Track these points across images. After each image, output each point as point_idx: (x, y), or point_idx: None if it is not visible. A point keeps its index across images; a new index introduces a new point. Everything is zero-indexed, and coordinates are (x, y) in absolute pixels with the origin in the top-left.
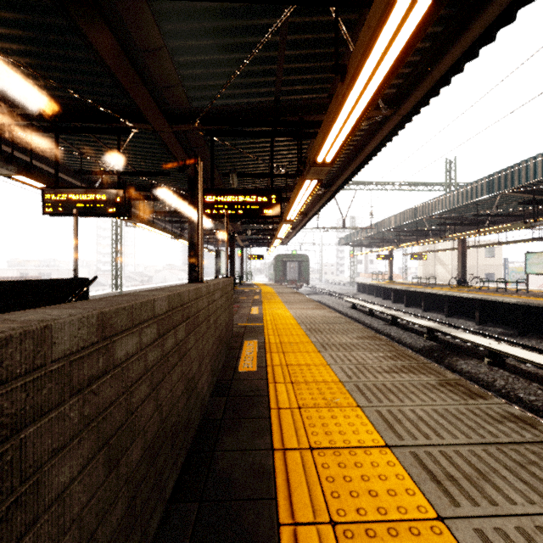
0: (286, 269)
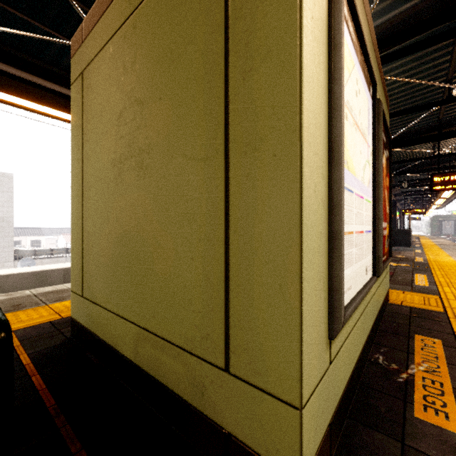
0: (441, 226)
